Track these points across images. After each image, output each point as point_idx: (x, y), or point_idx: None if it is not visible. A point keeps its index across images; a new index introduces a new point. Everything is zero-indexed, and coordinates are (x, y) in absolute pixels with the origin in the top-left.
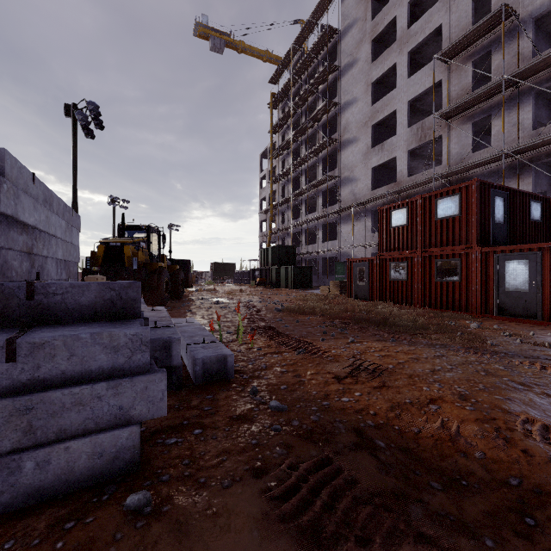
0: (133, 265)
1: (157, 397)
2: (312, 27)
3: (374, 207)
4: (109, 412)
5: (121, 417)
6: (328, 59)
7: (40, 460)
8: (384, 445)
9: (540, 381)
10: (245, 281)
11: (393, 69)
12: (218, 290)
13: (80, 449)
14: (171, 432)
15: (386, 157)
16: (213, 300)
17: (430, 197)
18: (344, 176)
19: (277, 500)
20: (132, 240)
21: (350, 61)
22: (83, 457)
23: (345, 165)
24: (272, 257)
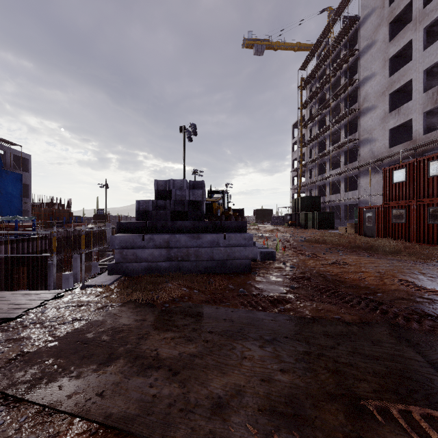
0: (217, 213)
1: (255, 253)
2: (335, 21)
3: (391, 162)
4: (244, 255)
5: (247, 257)
6: (349, 43)
7: (230, 263)
8: (330, 278)
9: (436, 273)
10: (280, 223)
11: (409, 43)
12: (260, 229)
13: (238, 262)
14: (257, 268)
15: (402, 119)
16: (259, 234)
17: (423, 160)
18: (364, 137)
19: (289, 279)
20: (216, 200)
21: (369, 43)
22: (238, 265)
23: (364, 129)
24: (301, 205)
